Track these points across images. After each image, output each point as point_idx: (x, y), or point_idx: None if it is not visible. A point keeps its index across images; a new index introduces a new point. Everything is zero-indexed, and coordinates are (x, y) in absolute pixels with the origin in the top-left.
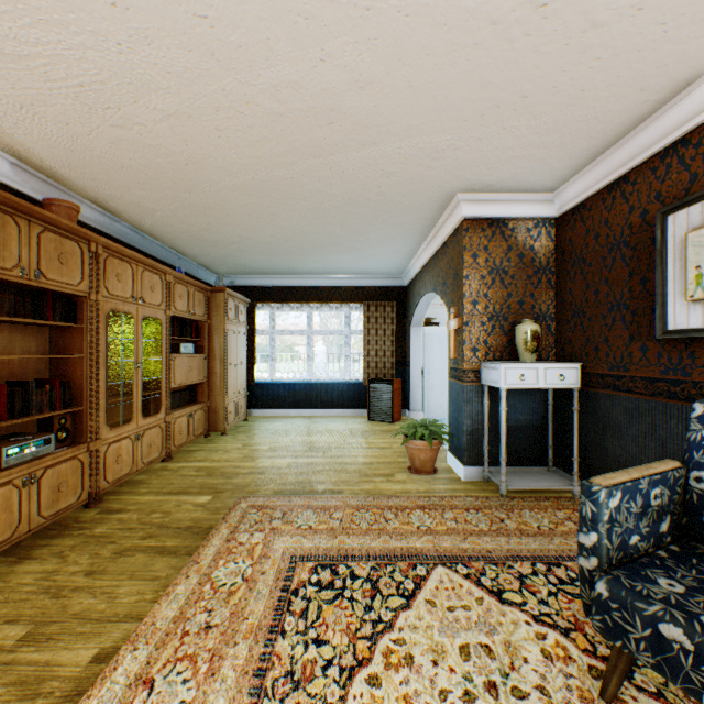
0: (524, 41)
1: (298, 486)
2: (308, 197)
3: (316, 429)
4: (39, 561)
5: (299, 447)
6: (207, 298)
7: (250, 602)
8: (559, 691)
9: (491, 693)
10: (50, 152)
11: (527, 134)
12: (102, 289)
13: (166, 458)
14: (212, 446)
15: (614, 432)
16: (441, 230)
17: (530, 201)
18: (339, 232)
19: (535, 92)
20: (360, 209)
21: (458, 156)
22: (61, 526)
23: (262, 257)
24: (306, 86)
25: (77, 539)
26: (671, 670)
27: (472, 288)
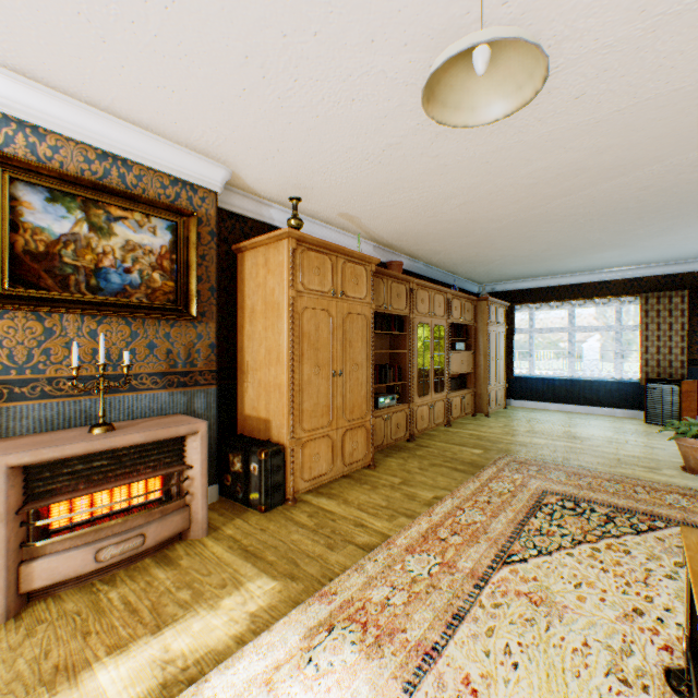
0: None
1: (552, 458)
2: (561, 220)
3: (575, 423)
4: (394, 458)
5: (555, 433)
6: (473, 306)
7: (513, 500)
8: None
9: None
10: (391, 237)
11: None
12: (414, 310)
13: (446, 424)
14: (478, 422)
15: None
16: None
17: None
18: (598, 236)
19: None
20: (618, 216)
21: None
22: (398, 447)
23: (519, 267)
24: (553, 166)
25: (408, 454)
26: None
27: None
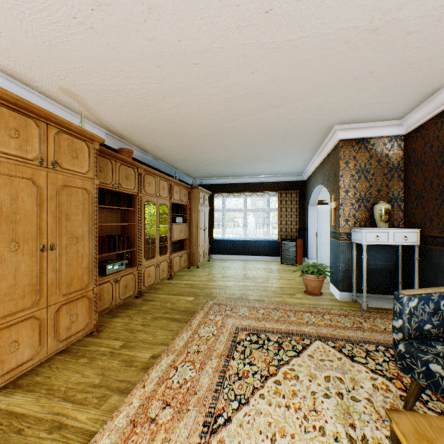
0: (366, 47)
1: (239, 296)
2: (244, 135)
3: (248, 267)
4: (121, 318)
5: (239, 276)
6: (188, 192)
7: (216, 344)
8: (379, 402)
9: (339, 397)
10: (122, 127)
11: (376, 90)
12: (143, 191)
13: (169, 277)
14: (192, 273)
15: (442, 274)
16: (326, 147)
17: (385, 126)
18: (262, 152)
19: (377, 69)
20: (274, 139)
21: (332, 106)
22: (127, 304)
23: (218, 168)
24: (244, 84)
25: (135, 311)
26: (434, 387)
27: (345, 183)
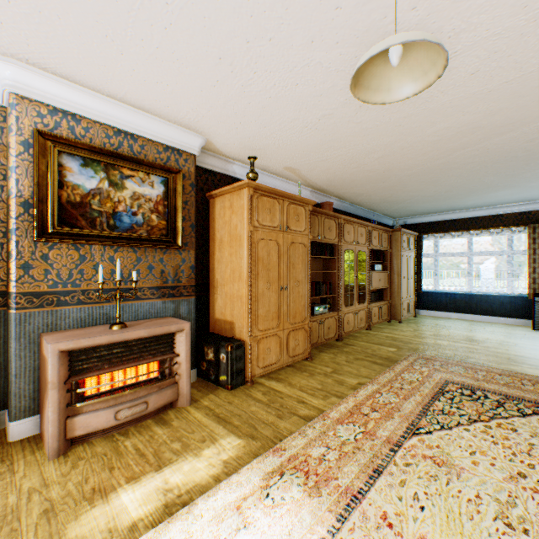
0: None
1: (453, 356)
2: (461, 167)
3: (473, 329)
4: (326, 353)
5: (456, 337)
6: (388, 236)
7: (420, 387)
8: None
9: None
10: (324, 183)
11: None
12: (342, 240)
13: (367, 328)
14: (392, 327)
15: None
16: None
17: None
18: (491, 179)
19: None
20: (508, 163)
21: None
22: (329, 345)
23: (426, 204)
24: (453, 126)
25: (337, 350)
26: None
27: None
